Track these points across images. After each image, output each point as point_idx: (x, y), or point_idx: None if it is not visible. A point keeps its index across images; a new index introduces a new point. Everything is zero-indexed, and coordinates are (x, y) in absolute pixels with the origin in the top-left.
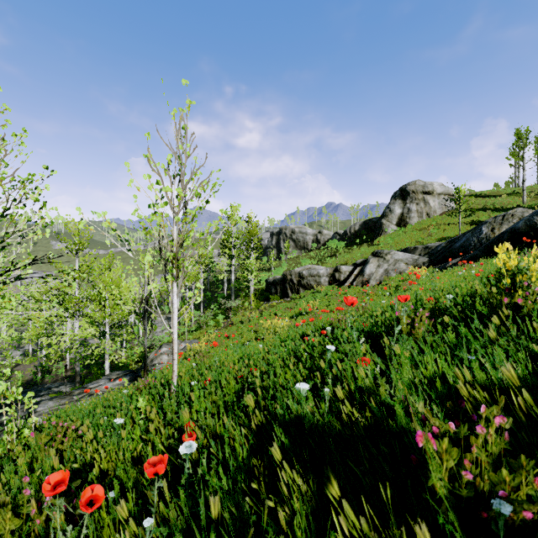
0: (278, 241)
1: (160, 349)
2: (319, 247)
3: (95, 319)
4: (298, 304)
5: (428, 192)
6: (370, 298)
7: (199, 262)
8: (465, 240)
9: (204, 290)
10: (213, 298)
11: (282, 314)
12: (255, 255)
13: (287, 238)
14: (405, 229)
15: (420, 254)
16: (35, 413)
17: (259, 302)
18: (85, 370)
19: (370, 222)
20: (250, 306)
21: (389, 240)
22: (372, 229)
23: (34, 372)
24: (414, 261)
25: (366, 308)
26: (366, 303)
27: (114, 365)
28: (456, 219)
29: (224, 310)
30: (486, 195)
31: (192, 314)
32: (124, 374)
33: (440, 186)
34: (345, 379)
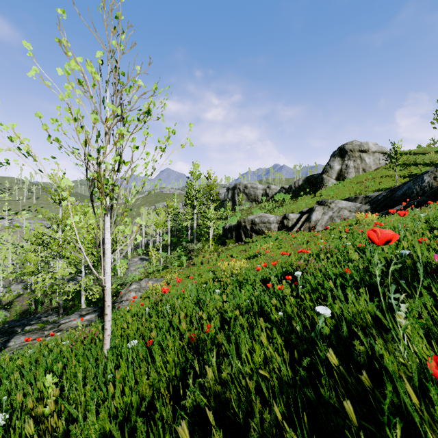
0: (233, 195)
1: (130, 286)
2: (268, 200)
3: (72, 259)
4: (252, 247)
5: (364, 151)
6: (323, 241)
7: (167, 212)
8: (406, 189)
9: (172, 235)
10: (179, 242)
11: (237, 256)
12: (213, 205)
13: (241, 192)
14: (344, 182)
15: (361, 203)
16: (6, 348)
17: (217, 245)
18: (71, 302)
19: (312, 177)
20: (209, 249)
21: (330, 192)
22: (314, 184)
23: (30, 303)
24: (356, 209)
25: (330, 250)
26: (330, 245)
27: (95, 298)
28: (390, 173)
29: (188, 252)
30: (414, 153)
31: (159, 256)
32: (94, 310)
33: (375, 145)
34: (434, 436)
